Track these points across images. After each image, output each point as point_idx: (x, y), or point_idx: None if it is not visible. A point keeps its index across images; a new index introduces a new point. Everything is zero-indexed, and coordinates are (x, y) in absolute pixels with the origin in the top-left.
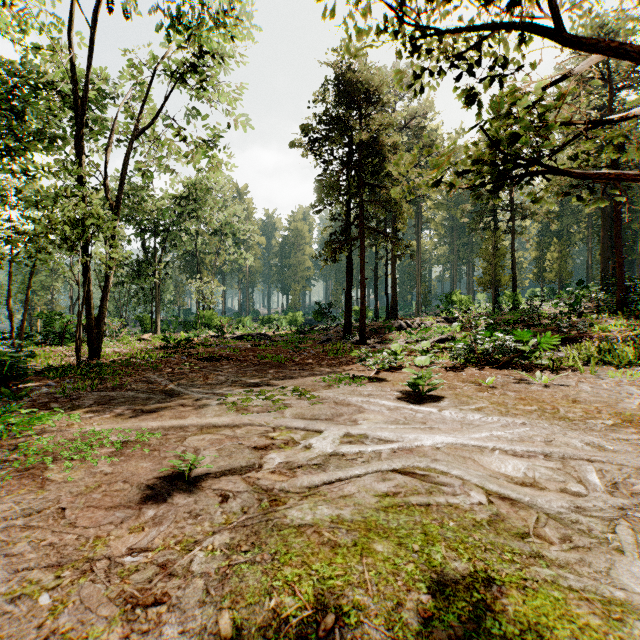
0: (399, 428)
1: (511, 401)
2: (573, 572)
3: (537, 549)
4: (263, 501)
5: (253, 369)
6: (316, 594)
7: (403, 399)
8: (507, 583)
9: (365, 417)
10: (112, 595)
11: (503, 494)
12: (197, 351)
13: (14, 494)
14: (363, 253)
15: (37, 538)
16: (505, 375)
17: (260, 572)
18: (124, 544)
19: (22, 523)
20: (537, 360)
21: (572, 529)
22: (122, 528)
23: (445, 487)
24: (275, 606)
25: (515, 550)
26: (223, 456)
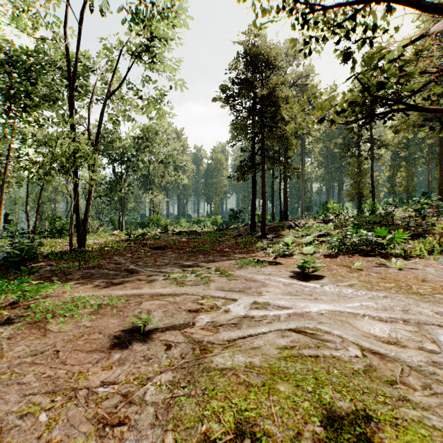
0: (292, 298)
1: (374, 280)
2: (434, 414)
3: (404, 394)
4: (196, 350)
5: (187, 255)
6: (236, 422)
7: (294, 277)
8: (382, 420)
9: (267, 290)
10: (89, 416)
11: (374, 350)
12: (149, 242)
13: (25, 339)
14: (264, 174)
15: (39, 372)
16: (368, 261)
17: (194, 403)
18: (98, 378)
19: (30, 360)
20: (392, 250)
21: (430, 379)
22: (97, 366)
23: (329, 343)
24: (206, 430)
25: (386, 394)
26: (167, 316)
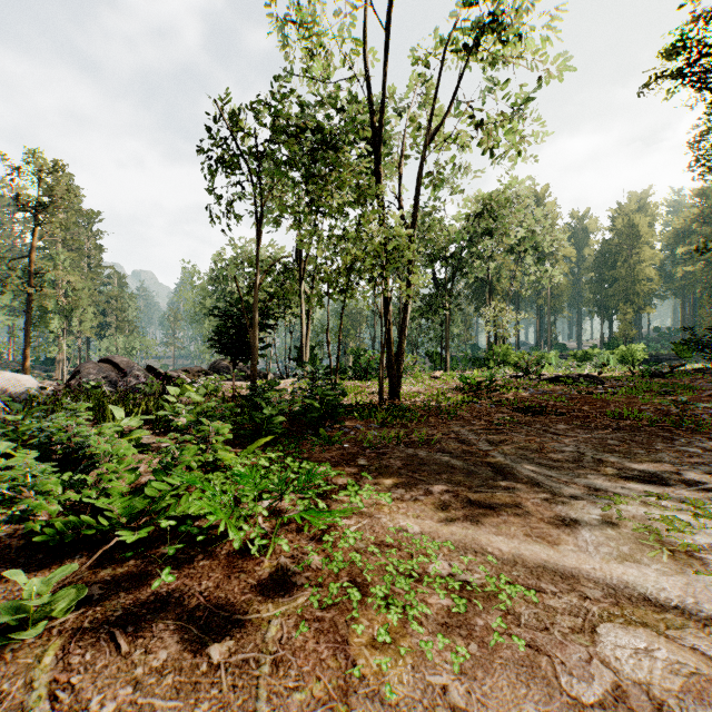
0: None
1: None
2: None
3: None
4: None
5: (615, 437)
6: None
7: None
8: None
9: None
10: None
11: None
12: (502, 396)
13: (304, 689)
14: None
15: None
16: None
17: None
18: None
19: None
20: None
21: None
22: None
23: None
24: None
25: None
26: None
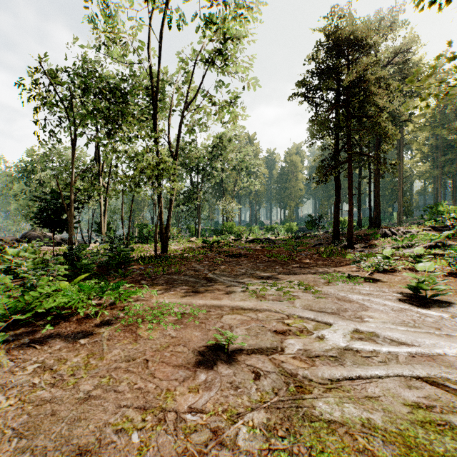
0: (410, 331)
1: None
2: None
3: None
4: (290, 385)
5: (264, 265)
6: None
7: (405, 301)
8: None
9: (370, 315)
10: (179, 449)
11: None
12: (224, 250)
13: (120, 343)
14: (350, 174)
15: (132, 381)
16: None
17: None
18: (185, 401)
19: (124, 366)
20: None
21: None
22: (184, 386)
23: None
24: None
25: None
26: (251, 335)
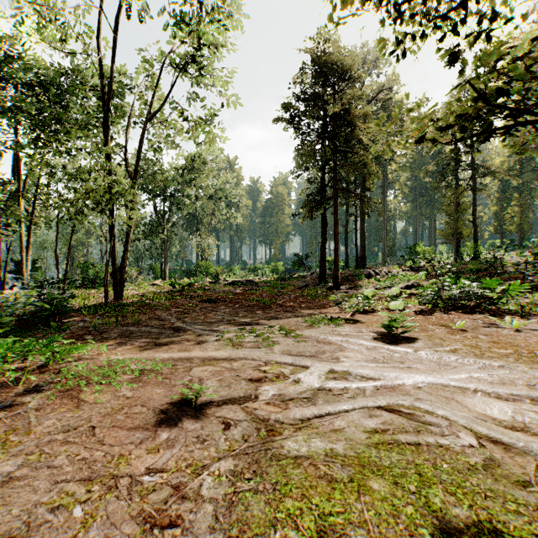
0: (379, 366)
1: (484, 344)
2: None
3: None
4: (261, 430)
5: (244, 310)
6: (318, 530)
7: (379, 339)
8: (516, 537)
9: (346, 355)
10: (133, 513)
11: (494, 438)
12: (197, 294)
13: (56, 411)
14: (336, 211)
15: (73, 453)
16: (473, 319)
17: (263, 502)
18: (143, 464)
19: (61, 438)
20: (503, 306)
21: None
22: (141, 448)
23: (432, 427)
24: None
25: (518, 500)
26: (223, 386)
